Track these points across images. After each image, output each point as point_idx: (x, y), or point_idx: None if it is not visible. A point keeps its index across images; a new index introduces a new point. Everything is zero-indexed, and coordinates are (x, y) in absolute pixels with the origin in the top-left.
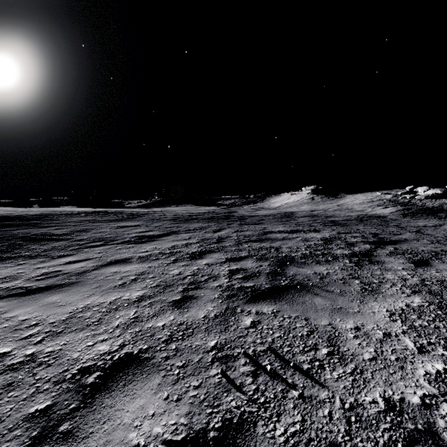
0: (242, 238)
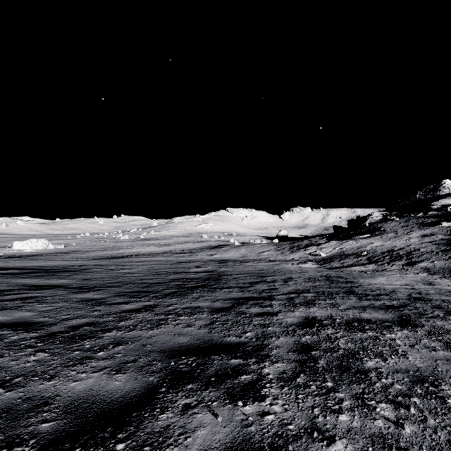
0: (422, 311)
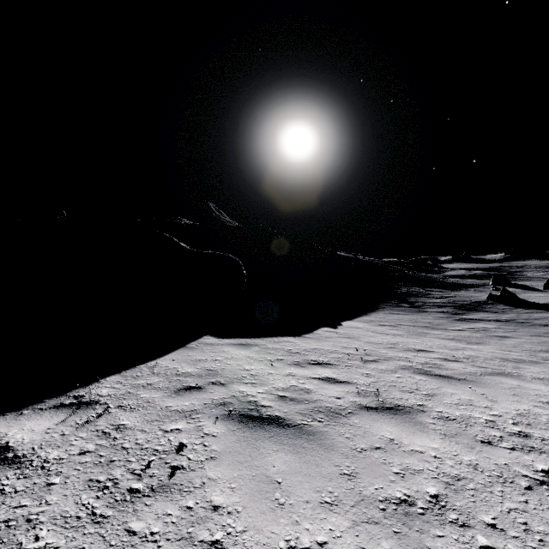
0: None
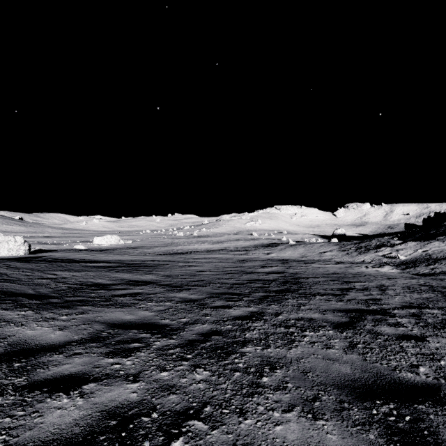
0: None
